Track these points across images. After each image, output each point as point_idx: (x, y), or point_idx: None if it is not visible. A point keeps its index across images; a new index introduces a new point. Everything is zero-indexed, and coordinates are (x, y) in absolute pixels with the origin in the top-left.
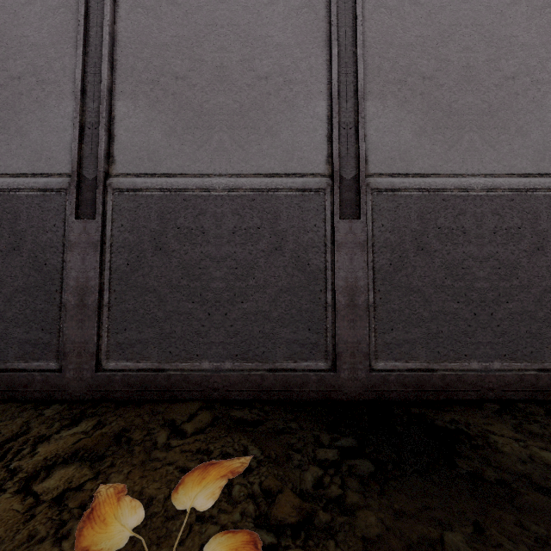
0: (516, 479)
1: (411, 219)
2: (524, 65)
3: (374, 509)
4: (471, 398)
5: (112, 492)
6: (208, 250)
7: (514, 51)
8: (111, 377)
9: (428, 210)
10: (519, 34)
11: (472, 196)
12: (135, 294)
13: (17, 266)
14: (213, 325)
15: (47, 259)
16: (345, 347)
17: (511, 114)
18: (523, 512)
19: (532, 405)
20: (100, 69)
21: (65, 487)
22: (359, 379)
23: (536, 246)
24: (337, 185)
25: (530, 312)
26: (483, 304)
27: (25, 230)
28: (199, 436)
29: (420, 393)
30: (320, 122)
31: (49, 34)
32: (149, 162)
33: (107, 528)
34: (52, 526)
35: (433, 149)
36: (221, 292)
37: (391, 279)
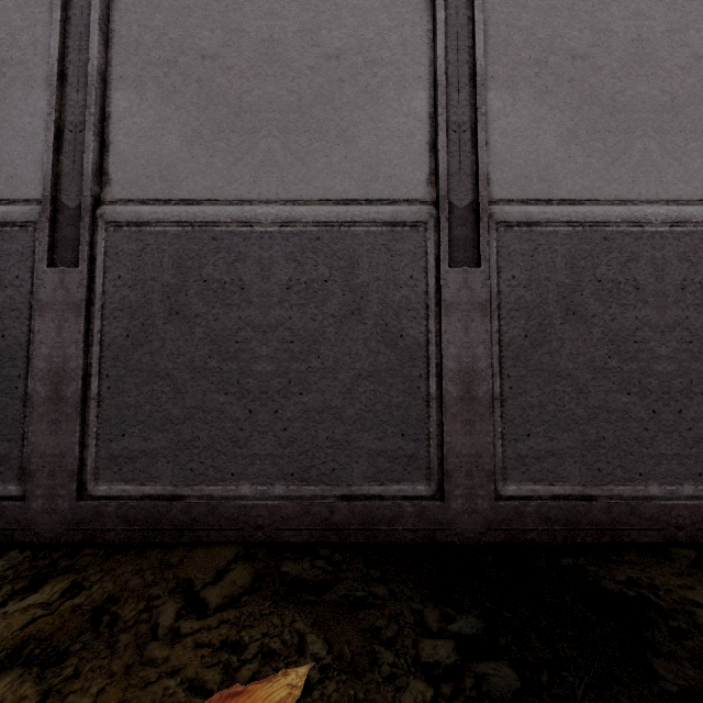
0: None
1: (557, 268)
2: None
3: None
4: (650, 540)
5: None
6: (250, 314)
7: None
8: (100, 508)
9: (582, 254)
10: None
11: (648, 233)
12: (139, 382)
13: None
14: (256, 428)
15: (6, 328)
16: (458, 462)
17: None
18: None
19: None
20: (88, 42)
21: None
22: (479, 511)
23: None
24: (445, 216)
25: None
26: (666, 396)
27: None
28: (227, 615)
29: (573, 532)
30: (419, 123)
31: None
32: (161, 182)
33: None
34: None
35: (588, 163)
36: (269, 378)
37: (526, 358)
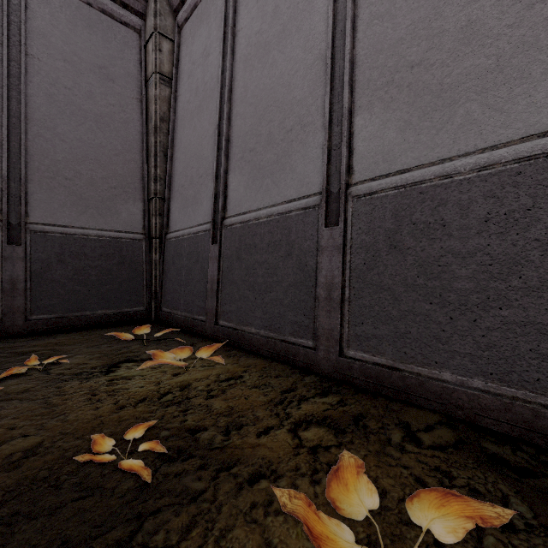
0: None
1: None
2: None
3: None
4: None
5: (351, 466)
6: (450, 244)
7: None
8: (350, 364)
9: None
10: None
11: None
12: (371, 292)
13: (290, 267)
14: (456, 331)
15: (307, 261)
16: None
17: None
18: None
19: None
20: (342, 96)
21: (317, 442)
22: None
23: None
24: None
25: None
26: None
27: (294, 240)
28: (437, 453)
29: None
30: None
31: (308, 88)
32: (383, 163)
33: (346, 494)
34: (310, 468)
35: None
36: (468, 293)
37: None
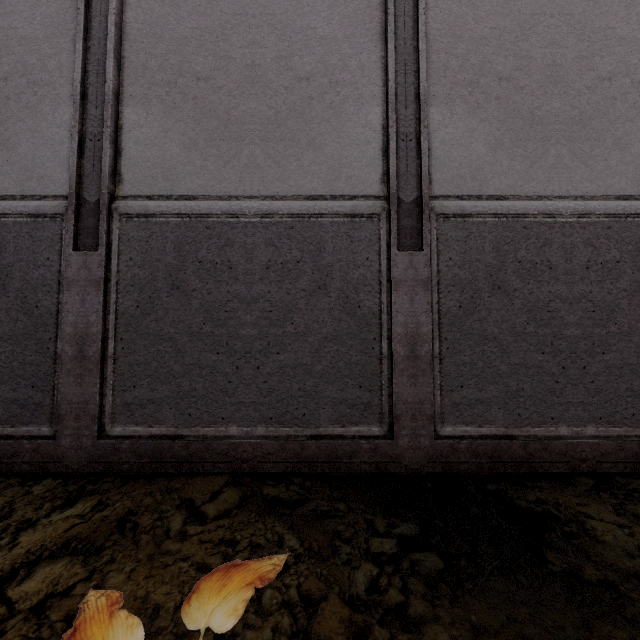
0: (625, 579)
1: (486, 252)
2: (623, 62)
3: (445, 623)
4: (559, 471)
5: (103, 605)
6: (237, 289)
7: (610, 46)
8: (117, 445)
9: (506, 240)
10: (617, 25)
11: (559, 223)
12: (147, 343)
13: (2, 309)
14: (242, 380)
15: (39, 300)
16: (405, 408)
17: (607, 123)
18: (637, 627)
19: (635, 479)
20: (104, 67)
21: (48, 592)
22: (421, 447)
23: (639, 284)
24: (395, 209)
25: (632, 365)
26: (573, 355)
27: (12, 264)
28: (223, 522)
29: (497, 464)
30: (374, 133)
31: (42, 26)
32: (164, 181)
33: None
34: None
35: (512, 165)
36: (252, 340)
37: (460, 324)
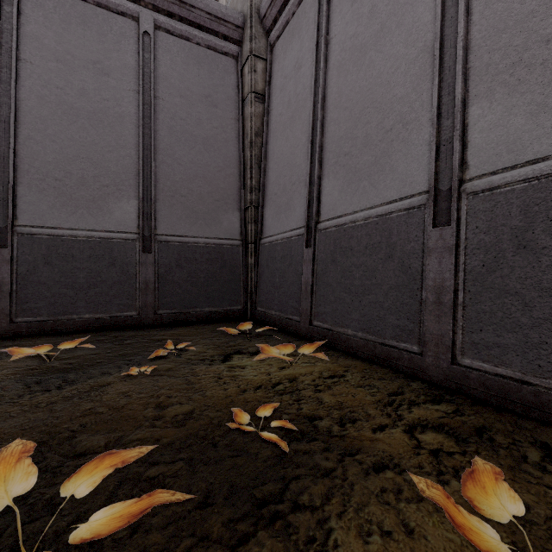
0: None
1: None
2: None
3: None
4: None
5: (487, 471)
6: None
7: None
8: (466, 373)
9: None
10: None
11: None
12: (491, 296)
13: (391, 269)
14: None
15: (411, 263)
16: None
17: None
18: None
19: None
20: (453, 86)
21: (438, 446)
22: None
23: None
24: None
25: None
26: None
27: (395, 242)
28: None
29: None
30: None
31: (410, 83)
32: (508, 154)
33: (486, 496)
34: (434, 469)
35: None
36: None
37: None
